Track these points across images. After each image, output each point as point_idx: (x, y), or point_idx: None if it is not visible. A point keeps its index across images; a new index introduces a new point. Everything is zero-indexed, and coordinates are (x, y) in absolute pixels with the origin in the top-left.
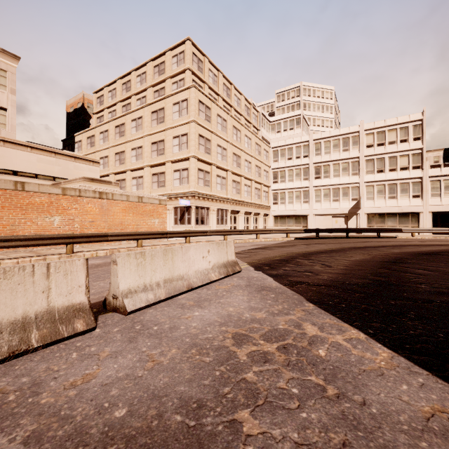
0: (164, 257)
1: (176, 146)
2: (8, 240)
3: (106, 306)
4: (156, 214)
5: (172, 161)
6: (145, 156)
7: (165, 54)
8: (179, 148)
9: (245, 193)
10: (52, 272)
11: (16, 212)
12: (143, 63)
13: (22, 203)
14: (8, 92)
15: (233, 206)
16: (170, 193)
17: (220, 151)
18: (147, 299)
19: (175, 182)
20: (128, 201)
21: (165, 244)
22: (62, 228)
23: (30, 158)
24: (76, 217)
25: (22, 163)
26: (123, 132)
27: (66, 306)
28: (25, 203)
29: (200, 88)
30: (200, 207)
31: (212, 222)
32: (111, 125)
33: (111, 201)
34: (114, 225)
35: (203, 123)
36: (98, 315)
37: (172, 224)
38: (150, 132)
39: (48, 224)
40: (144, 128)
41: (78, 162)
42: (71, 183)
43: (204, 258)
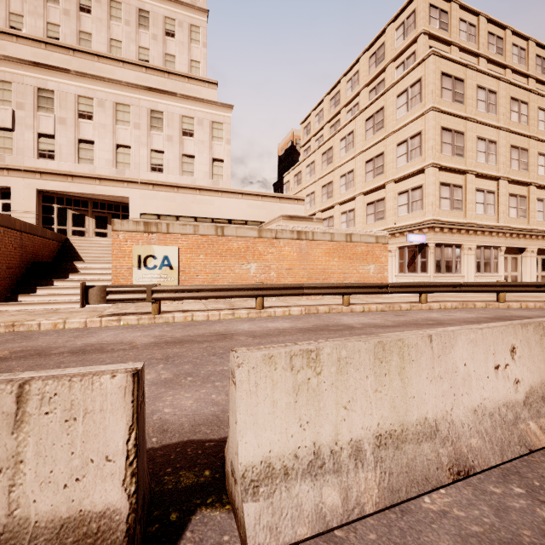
0: (376, 365)
1: (402, 157)
2: (199, 290)
3: (224, 477)
4: (370, 257)
5: (396, 179)
6: (357, 181)
7: (384, 32)
8: (406, 158)
9: (539, 214)
10: (32, 411)
11: (217, 260)
12: (354, 61)
13: (221, 250)
14: (224, 143)
15: (512, 240)
16: (393, 227)
17: (483, 148)
18: (319, 510)
19: (400, 210)
20: (332, 241)
21: (385, 302)
22: (258, 276)
23: (241, 205)
24: (272, 263)
25: (234, 211)
26: (331, 159)
27: (62, 518)
28: (224, 249)
29: (444, 53)
30: (443, 244)
31: (467, 268)
32: (318, 153)
33: (311, 242)
34: (314, 273)
35: (450, 108)
36: (197, 507)
37: (396, 271)
38: (363, 147)
39: (244, 272)
40: (356, 145)
41: (282, 202)
42: (271, 224)
43: (499, 370)
